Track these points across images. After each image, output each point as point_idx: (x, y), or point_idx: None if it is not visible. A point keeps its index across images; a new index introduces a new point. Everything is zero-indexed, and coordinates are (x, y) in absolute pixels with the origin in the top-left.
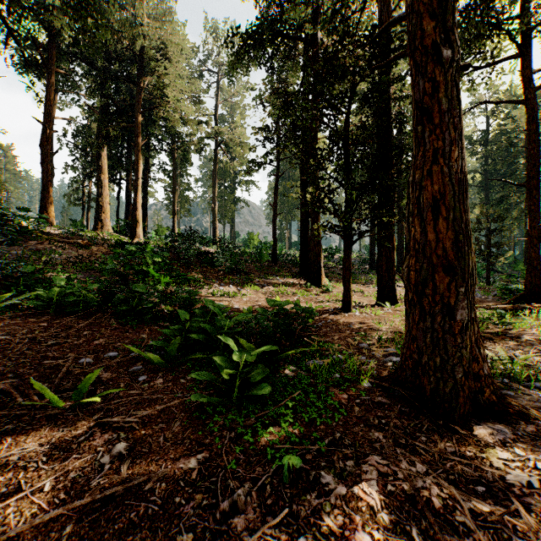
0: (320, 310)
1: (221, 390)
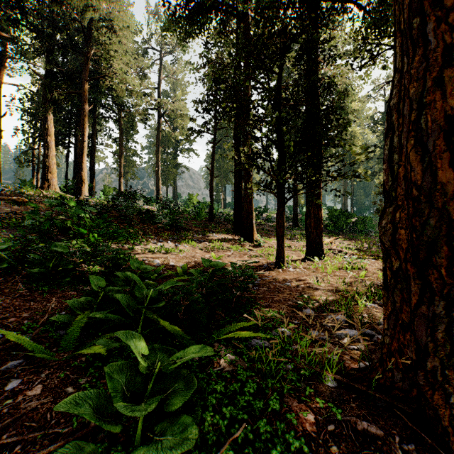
0: (255, 266)
1: (121, 414)
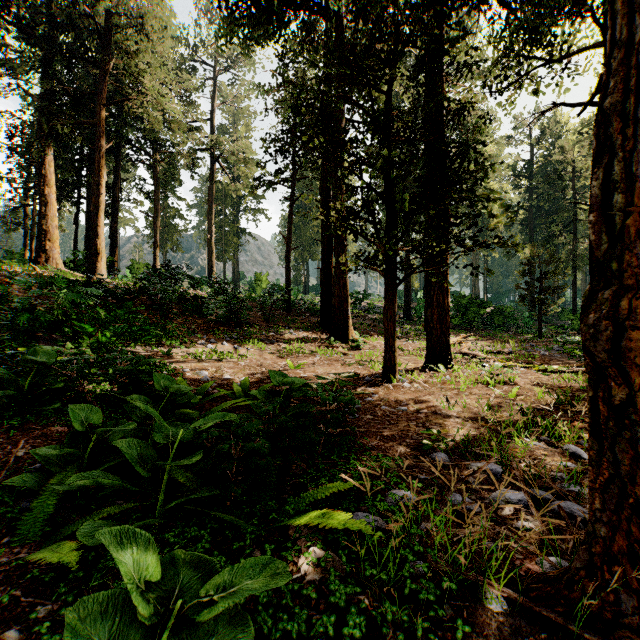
0: (352, 379)
1: None
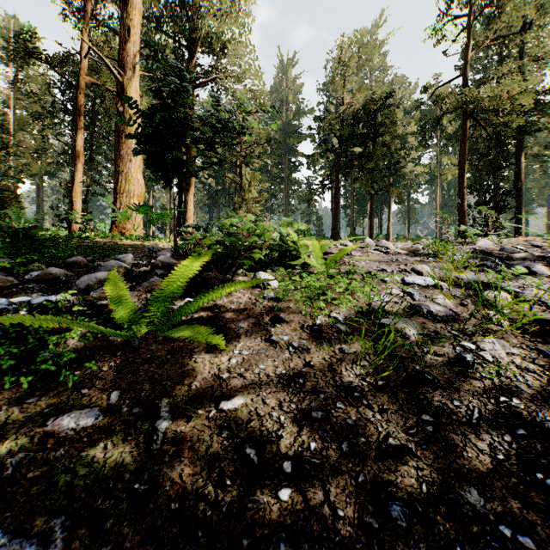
0: None
1: None
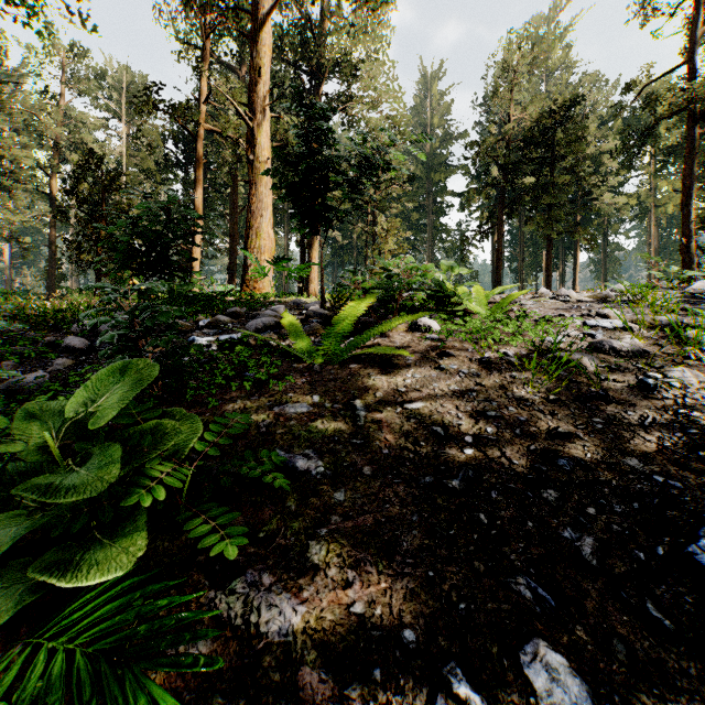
0: None
1: None
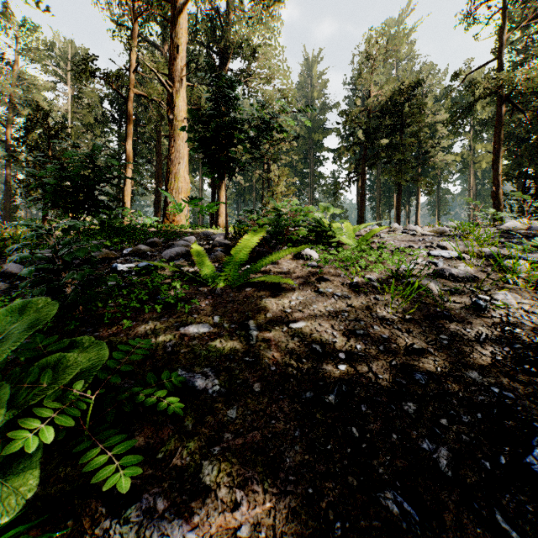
0: None
1: None
